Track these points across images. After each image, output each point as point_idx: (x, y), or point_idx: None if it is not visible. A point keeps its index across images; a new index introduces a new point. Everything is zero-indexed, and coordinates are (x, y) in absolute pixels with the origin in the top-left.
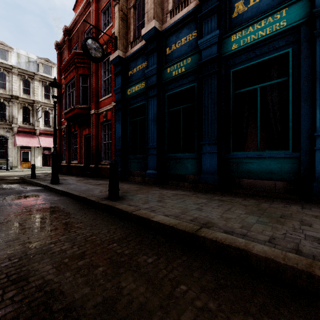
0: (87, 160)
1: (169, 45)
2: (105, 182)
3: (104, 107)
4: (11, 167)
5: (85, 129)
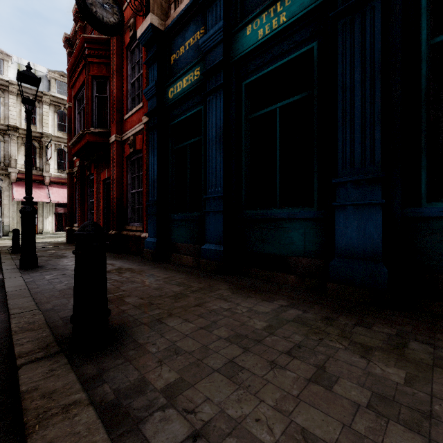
0: (107, 223)
1: None
2: (123, 266)
3: (130, 129)
4: (7, 233)
5: (103, 171)
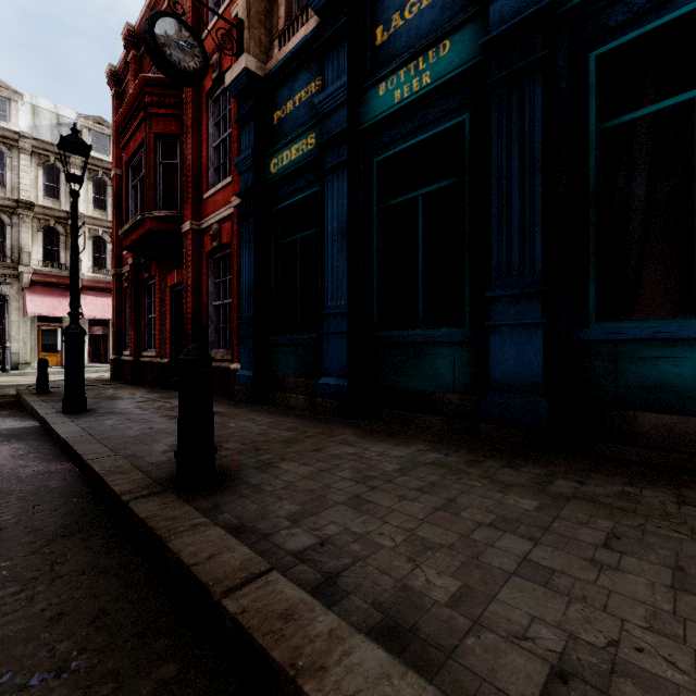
0: (176, 349)
1: (383, 17)
2: None
3: (214, 214)
4: (16, 365)
5: (171, 273)
